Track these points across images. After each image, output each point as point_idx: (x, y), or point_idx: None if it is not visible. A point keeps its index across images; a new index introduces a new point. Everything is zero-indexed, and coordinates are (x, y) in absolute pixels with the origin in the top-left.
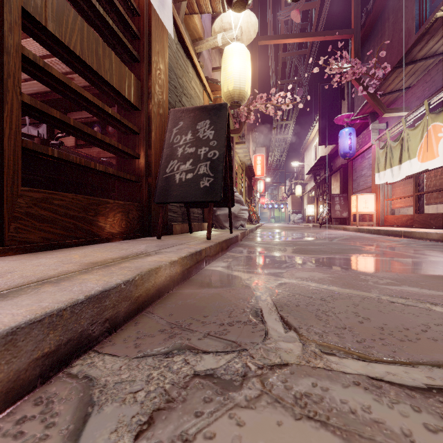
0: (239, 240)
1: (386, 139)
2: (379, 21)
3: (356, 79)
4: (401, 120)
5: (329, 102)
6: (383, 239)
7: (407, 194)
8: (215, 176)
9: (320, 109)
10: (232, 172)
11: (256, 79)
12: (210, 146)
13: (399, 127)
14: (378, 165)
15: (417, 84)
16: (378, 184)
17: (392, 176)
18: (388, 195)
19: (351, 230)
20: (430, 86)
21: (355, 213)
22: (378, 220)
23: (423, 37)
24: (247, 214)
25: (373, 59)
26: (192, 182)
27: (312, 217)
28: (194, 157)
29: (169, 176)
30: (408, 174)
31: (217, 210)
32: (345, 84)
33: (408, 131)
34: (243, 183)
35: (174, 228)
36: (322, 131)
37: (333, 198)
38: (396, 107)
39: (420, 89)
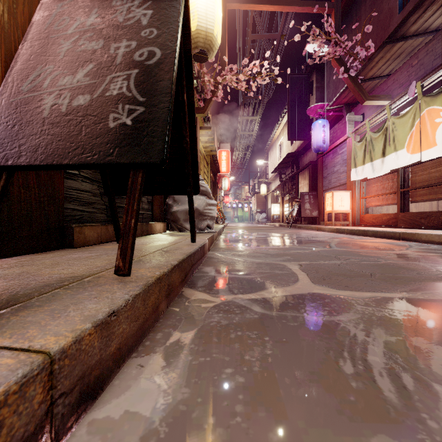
0: (206, 251)
1: (363, 132)
2: (354, 6)
3: (336, 60)
4: (384, 107)
5: (297, 96)
6: (384, 242)
7: (387, 191)
8: (150, 102)
9: (288, 101)
10: (194, 125)
11: (224, 48)
12: (142, 38)
13: (380, 116)
14: (356, 159)
15: (400, 70)
16: (354, 180)
17: (373, 170)
18: (364, 193)
19: (327, 231)
20: (418, 70)
21: (330, 212)
22: (353, 219)
23: (425, 1)
24: (216, 210)
25: (357, 36)
26: (85, 114)
27: (277, 217)
28: (100, 59)
29: (25, 101)
30: (393, 167)
31: (173, 205)
32: (314, 77)
33: (394, 120)
34: (208, 177)
35: (79, 235)
36: (291, 125)
37: (302, 196)
38: (378, 95)
39: (404, 75)
